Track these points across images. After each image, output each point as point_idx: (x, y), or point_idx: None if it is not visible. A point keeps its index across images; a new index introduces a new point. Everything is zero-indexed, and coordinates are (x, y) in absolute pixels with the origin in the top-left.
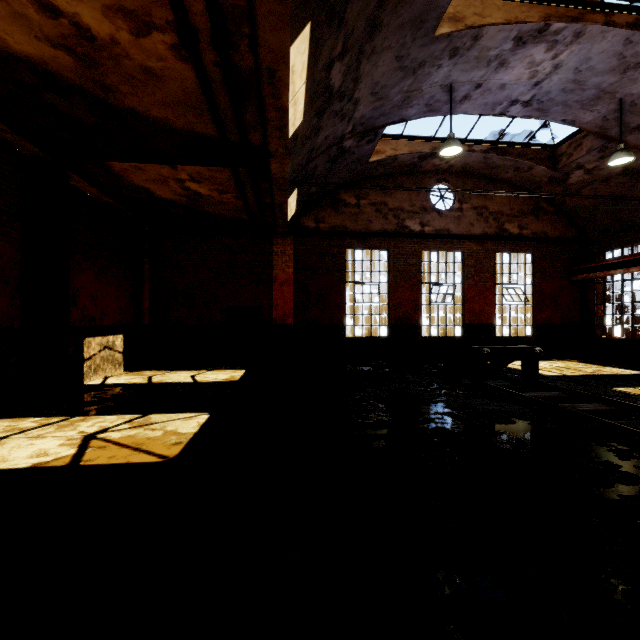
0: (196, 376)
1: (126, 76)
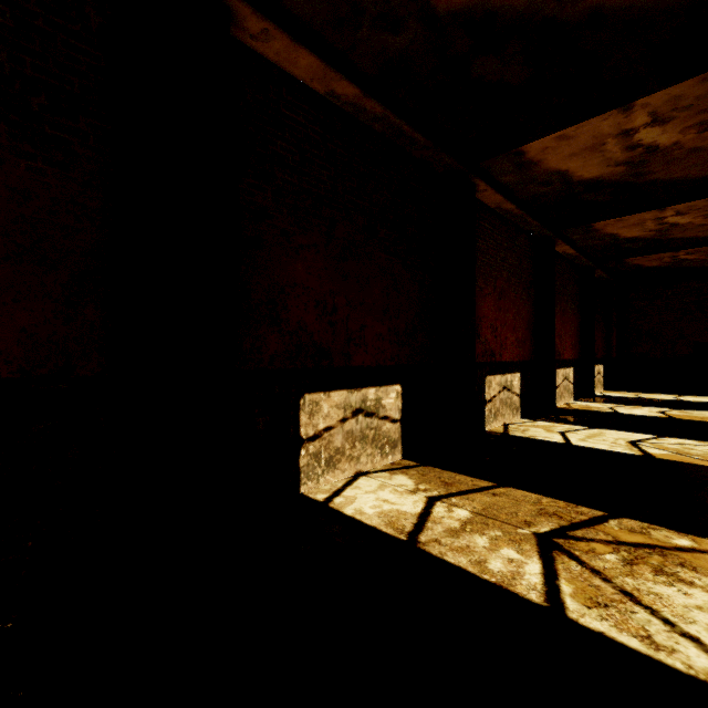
0: (677, 398)
1: (683, 229)
